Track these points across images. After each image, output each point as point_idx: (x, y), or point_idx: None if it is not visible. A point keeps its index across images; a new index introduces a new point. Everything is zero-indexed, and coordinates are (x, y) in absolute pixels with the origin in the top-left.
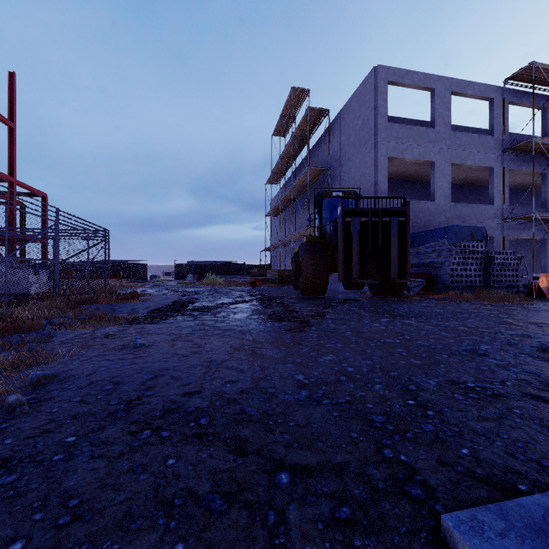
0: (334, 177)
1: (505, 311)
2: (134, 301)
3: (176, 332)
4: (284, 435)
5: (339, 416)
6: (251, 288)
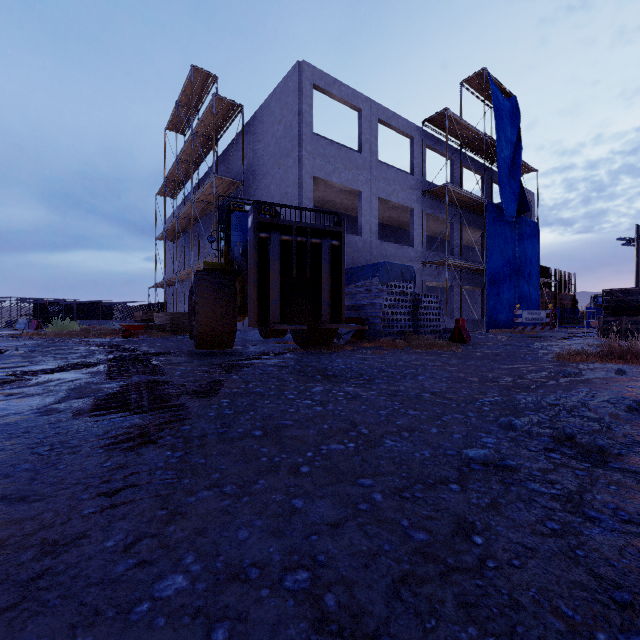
0: (250, 195)
1: (447, 362)
2: None
3: None
4: None
5: None
6: (123, 340)
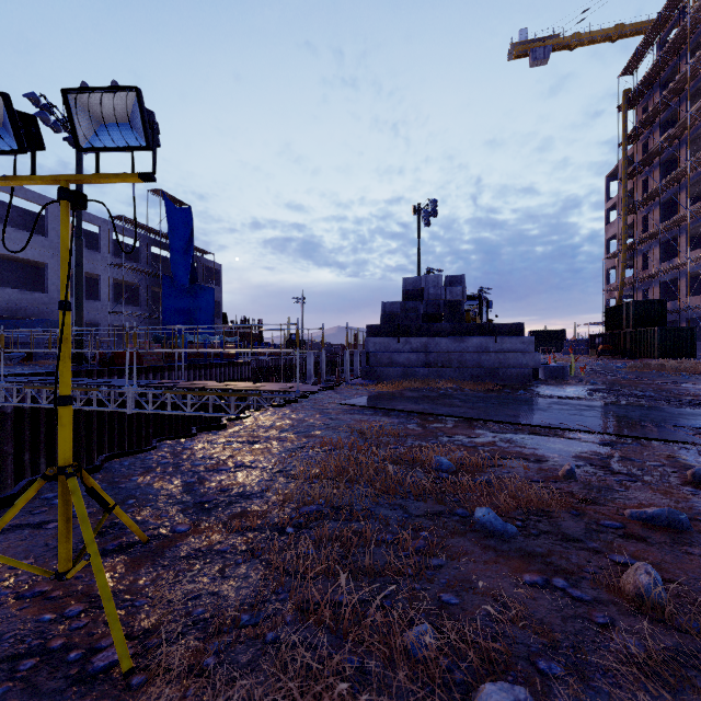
0: None
1: None
2: None
3: None
4: None
5: None
6: None
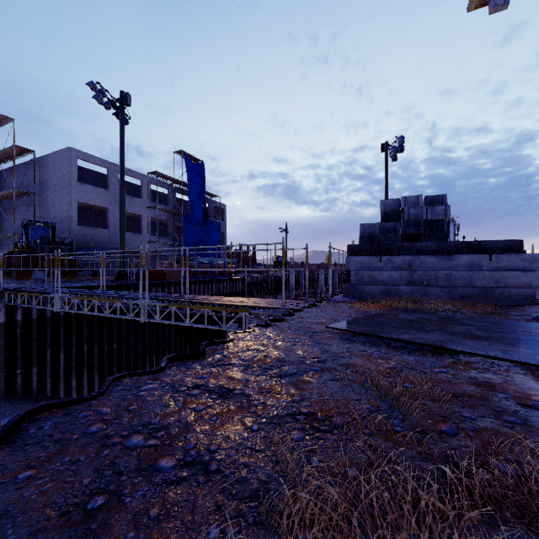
0: (40, 200)
1: None
2: None
3: None
4: None
5: None
6: None
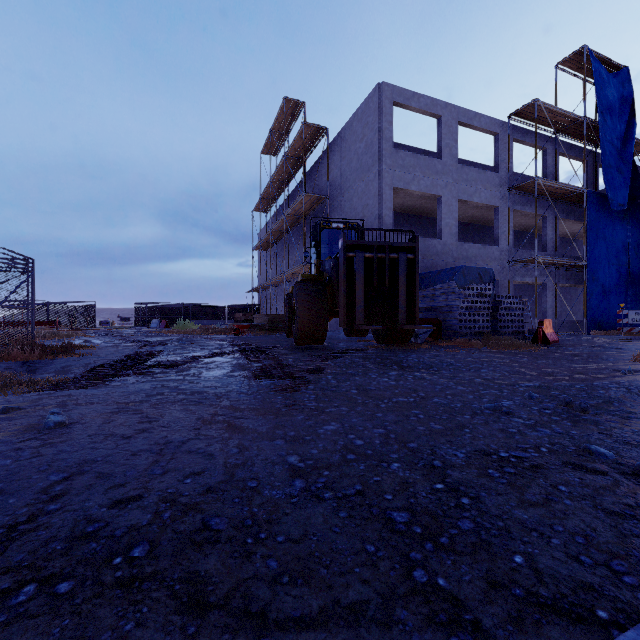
0: (334, 207)
1: (516, 359)
2: (67, 356)
3: (120, 399)
4: (269, 561)
5: (348, 518)
6: (234, 337)
